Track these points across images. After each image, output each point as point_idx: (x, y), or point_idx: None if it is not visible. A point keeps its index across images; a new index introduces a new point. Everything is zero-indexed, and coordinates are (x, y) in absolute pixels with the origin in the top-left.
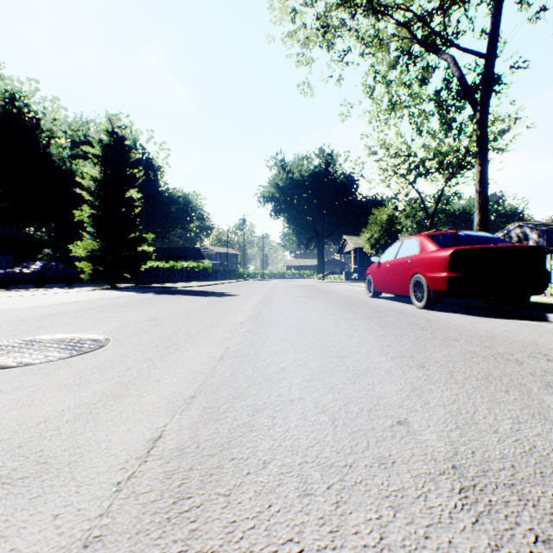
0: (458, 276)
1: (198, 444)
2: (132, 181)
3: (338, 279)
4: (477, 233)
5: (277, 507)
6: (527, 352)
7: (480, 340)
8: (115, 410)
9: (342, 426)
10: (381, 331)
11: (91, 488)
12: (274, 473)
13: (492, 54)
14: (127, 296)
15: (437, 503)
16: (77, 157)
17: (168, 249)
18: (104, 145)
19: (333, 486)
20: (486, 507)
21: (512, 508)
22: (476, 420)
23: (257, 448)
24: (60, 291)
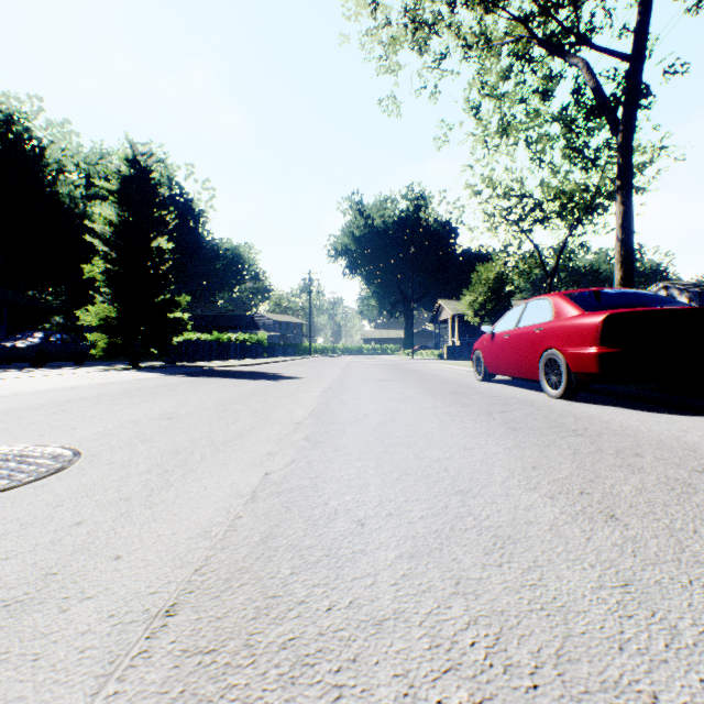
0: (615, 352)
1: None
2: (161, 225)
3: (431, 355)
4: (636, 291)
5: None
6: None
7: (678, 456)
8: None
9: None
10: (513, 438)
11: None
12: None
13: (639, 54)
14: (147, 380)
15: None
16: (95, 199)
17: (212, 317)
18: (122, 178)
19: None
20: None
21: None
22: None
23: None
24: (61, 372)
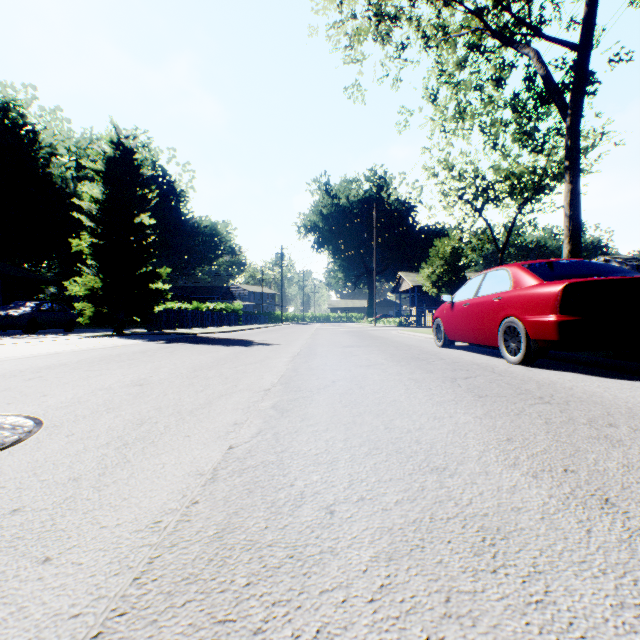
0: (574, 319)
1: None
2: (143, 203)
3: (392, 323)
4: (591, 262)
5: None
6: None
7: None
8: None
9: None
10: (481, 406)
11: None
12: None
13: (586, 44)
14: (127, 346)
15: None
16: (85, 180)
17: (192, 288)
18: (107, 159)
19: None
20: None
21: None
22: None
23: None
24: (49, 339)
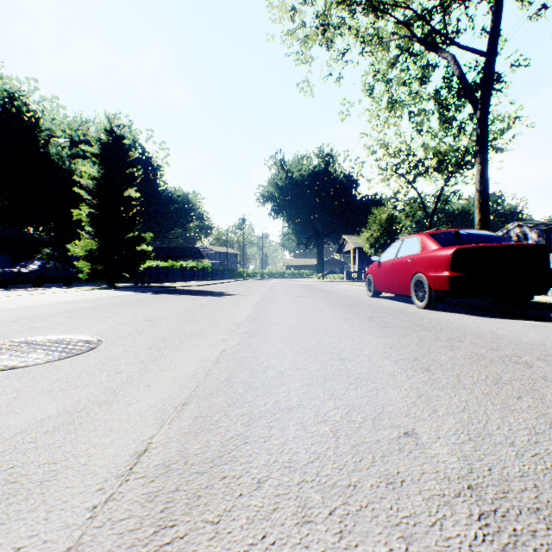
0: (460, 275)
1: (186, 459)
2: (131, 180)
3: (337, 279)
4: (479, 232)
5: (272, 538)
6: (536, 355)
7: (486, 342)
8: (99, 420)
9: (345, 438)
10: (383, 332)
11: (62, 514)
12: (269, 495)
13: (492, 52)
14: (125, 296)
15: (455, 533)
16: (76, 157)
17: (167, 248)
18: (102, 144)
19: (336, 512)
20: (511, 538)
21: (541, 539)
22: (490, 431)
23: (252, 465)
24: (57, 291)
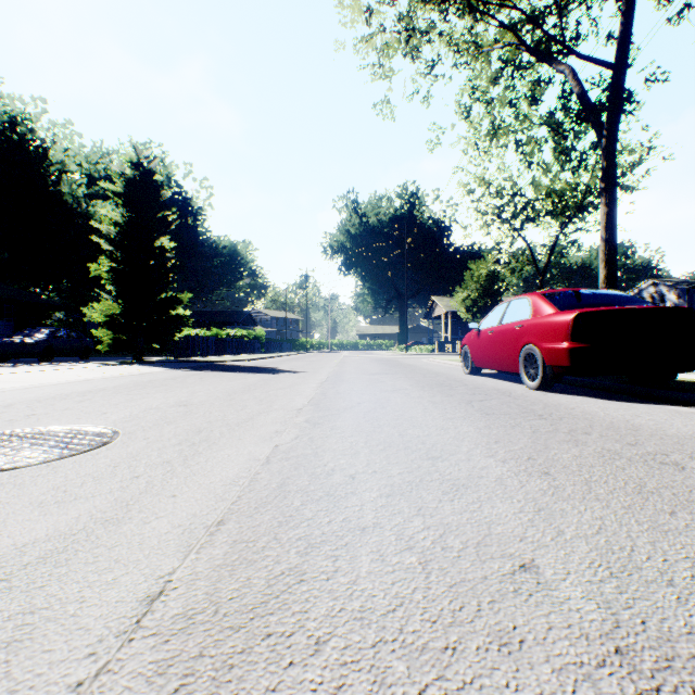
0: (584, 347)
1: (217, 607)
2: (163, 225)
3: (425, 351)
4: (607, 291)
5: None
6: (687, 452)
7: (620, 434)
8: (102, 546)
9: (438, 573)
10: (485, 421)
11: None
12: (332, 665)
13: (622, 63)
14: (154, 373)
15: None
16: (96, 197)
17: (210, 313)
18: (127, 180)
19: (428, 692)
20: None
21: None
22: (638, 562)
23: (308, 615)
24: (70, 366)
